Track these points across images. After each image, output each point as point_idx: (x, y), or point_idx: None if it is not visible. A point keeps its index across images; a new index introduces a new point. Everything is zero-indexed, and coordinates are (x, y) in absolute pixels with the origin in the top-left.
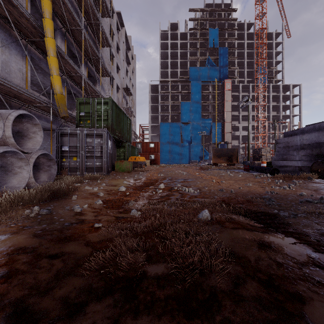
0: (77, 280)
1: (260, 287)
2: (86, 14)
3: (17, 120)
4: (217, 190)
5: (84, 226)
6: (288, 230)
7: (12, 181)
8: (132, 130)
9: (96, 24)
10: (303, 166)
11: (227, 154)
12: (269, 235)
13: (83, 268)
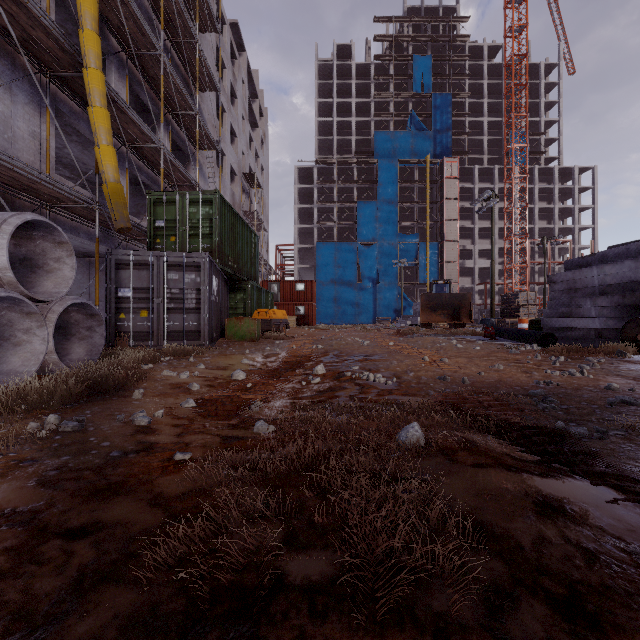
0: (124, 594)
1: (554, 618)
2: (169, 25)
3: (22, 235)
4: (434, 378)
5: (153, 458)
6: (595, 467)
7: (11, 360)
8: (261, 258)
9: (189, 44)
10: (605, 328)
11: (450, 304)
12: (557, 482)
13: (140, 561)
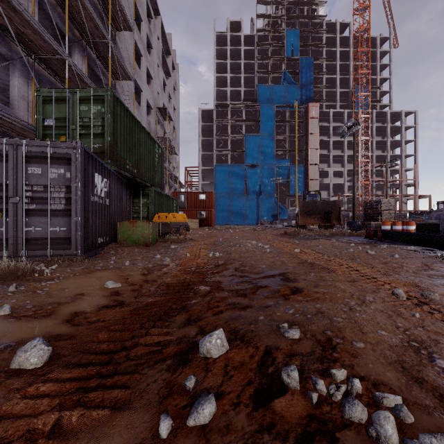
0: None
1: None
2: None
3: None
4: None
5: None
6: None
7: None
8: (172, 174)
9: None
10: None
11: (322, 209)
12: None
13: None
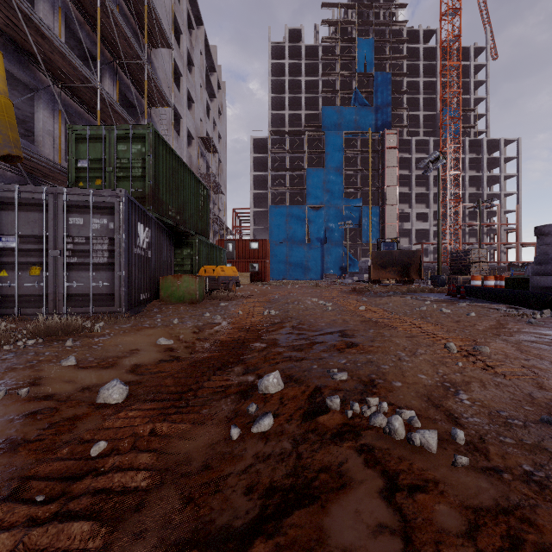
0: None
1: None
2: None
3: None
4: (536, 421)
5: None
6: None
7: None
8: (218, 218)
9: None
10: None
11: (400, 261)
12: None
13: None
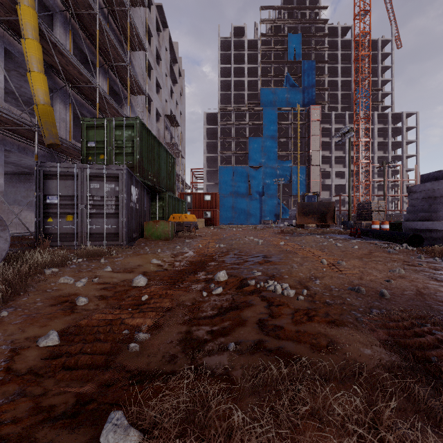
0: None
1: None
2: None
3: None
4: (345, 289)
5: None
6: None
7: None
8: (179, 177)
9: (122, 12)
10: None
11: (319, 210)
12: None
13: None
